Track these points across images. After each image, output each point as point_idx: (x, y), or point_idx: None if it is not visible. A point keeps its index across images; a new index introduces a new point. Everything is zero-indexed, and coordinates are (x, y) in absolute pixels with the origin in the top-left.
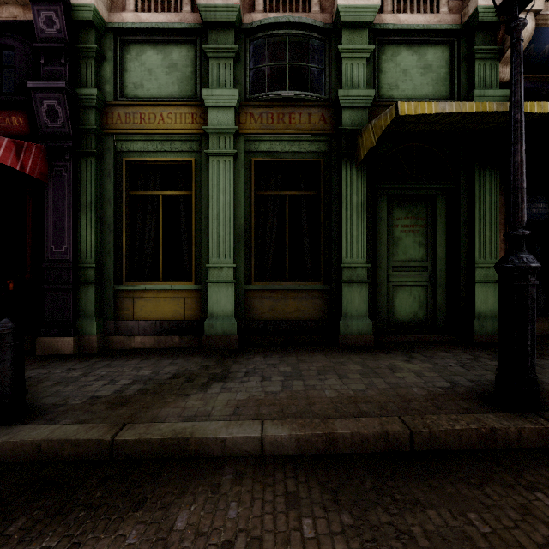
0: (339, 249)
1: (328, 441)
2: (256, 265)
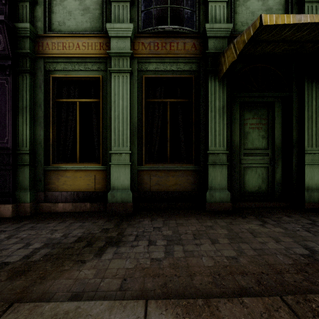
0: (205, 140)
1: None
2: (146, 152)
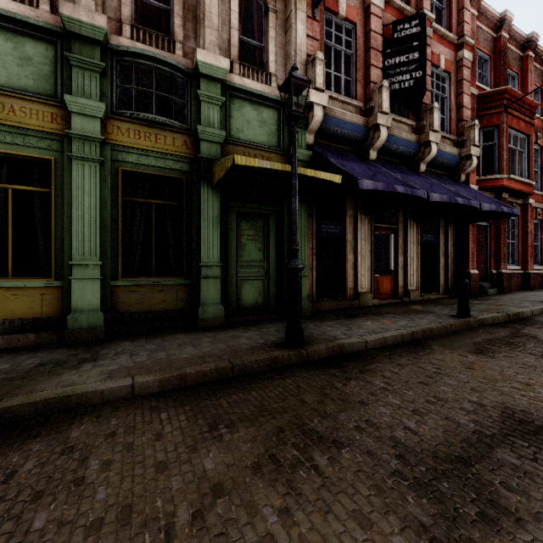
0: (199, 251)
1: (181, 379)
2: (123, 263)
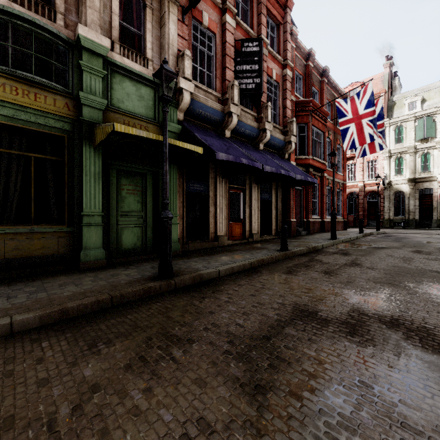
0: (81, 202)
1: (62, 313)
2: None
